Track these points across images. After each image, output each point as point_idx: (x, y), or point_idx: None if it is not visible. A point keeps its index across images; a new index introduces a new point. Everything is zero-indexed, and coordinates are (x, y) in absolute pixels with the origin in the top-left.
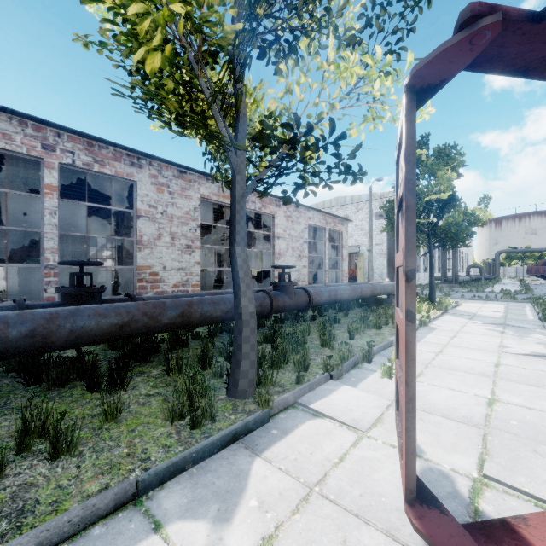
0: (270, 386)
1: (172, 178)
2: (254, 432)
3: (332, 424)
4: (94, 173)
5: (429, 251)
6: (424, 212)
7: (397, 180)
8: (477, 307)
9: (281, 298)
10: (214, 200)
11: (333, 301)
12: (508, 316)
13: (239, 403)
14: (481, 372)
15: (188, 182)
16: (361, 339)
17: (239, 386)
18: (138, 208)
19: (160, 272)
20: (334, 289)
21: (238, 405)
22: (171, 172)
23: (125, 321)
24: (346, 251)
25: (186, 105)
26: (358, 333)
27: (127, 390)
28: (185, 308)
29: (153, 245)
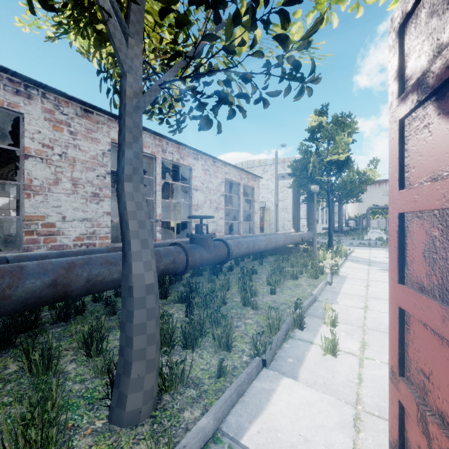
0: (181, 387)
1: (74, 116)
2: None
3: None
4: None
5: (328, 205)
6: (325, 171)
7: (400, 57)
8: (367, 253)
9: (199, 252)
10: None
11: (251, 252)
12: None
13: (124, 442)
14: None
15: (94, 123)
16: (282, 293)
17: (127, 406)
18: (26, 146)
19: (58, 223)
20: (252, 240)
21: (121, 448)
22: (72, 109)
23: None
24: (258, 204)
25: None
26: (278, 286)
27: None
28: (60, 273)
29: (47, 191)
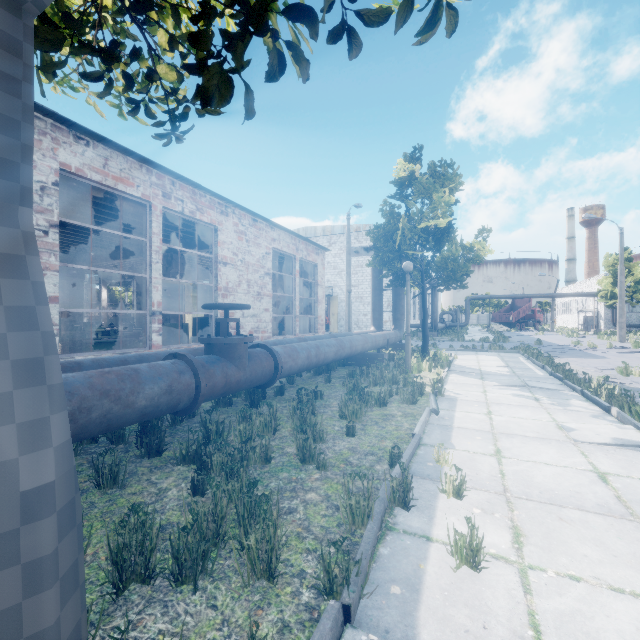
0: None
1: None
2: None
3: None
4: None
5: (422, 292)
6: (418, 242)
7: None
8: (474, 360)
9: (221, 368)
10: (94, 180)
11: (314, 365)
12: (515, 371)
13: None
14: (602, 504)
15: None
16: (365, 433)
17: None
18: None
19: None
20: (315, 345)
21: None
22: None
23: None
24: (322, 290)
25: None
26: (357, 420)
27: None
28: None
29: None
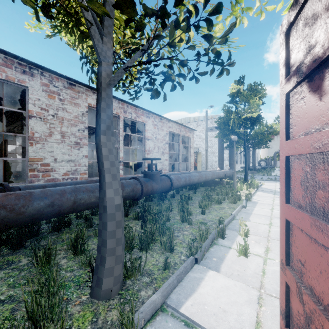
0: (138, 276)
1: (63, 88)
2: None
3: None
4: None
5: (244, 150)
6: (242, 125)
7: (287, 51)
8: (273, 185)
9: (150, 183)
10: None
11: (188, 184)
12: None
13: (101, 309)
14: None
15: (76, 92)
16: (210, 214)
17: (103, 286)
18: (30, 109)
19: (51, 163)
20: (188, 176)
21: (99, 313)
22: (61, 83)
23: None
24: (193, 150)
25: None
26: (207, 208)
27: None
28: (56, 197)
29: (44, 141)
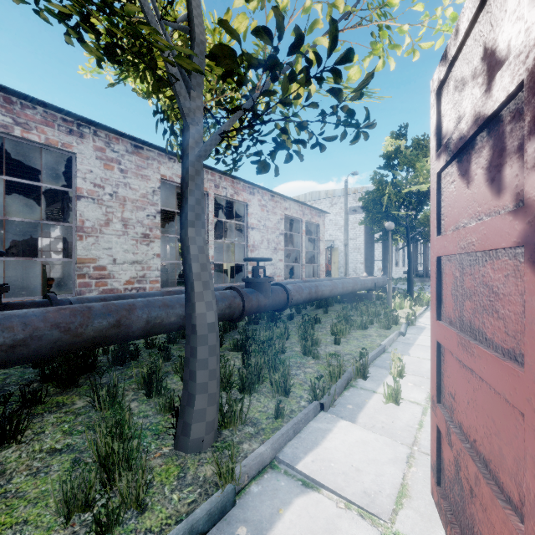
0: (239, 425)
1: (125, 153)
2: (207, 534)
3: (333, 505)
4: (15, 139)
5: (407, 244)
6: (403, 204)
7: (438, 117)
8: None
9: (255, 296)
10: (178, 182)
11: (314, 299)
12: None
13: (190, 463)
14: None
15: (145, 159)
16: (347, 344)
17: (191, 434)
18: (78, 187)
19: (109, 266)
20: (315, 285)
21: (188, 467)
22: (122, 146)
23: (19, 338)
24: (323, 244)
25: (127, 42)
26: (343, 336)
27: (21, 442)
28: (123, 314)
29: (98, 233)
